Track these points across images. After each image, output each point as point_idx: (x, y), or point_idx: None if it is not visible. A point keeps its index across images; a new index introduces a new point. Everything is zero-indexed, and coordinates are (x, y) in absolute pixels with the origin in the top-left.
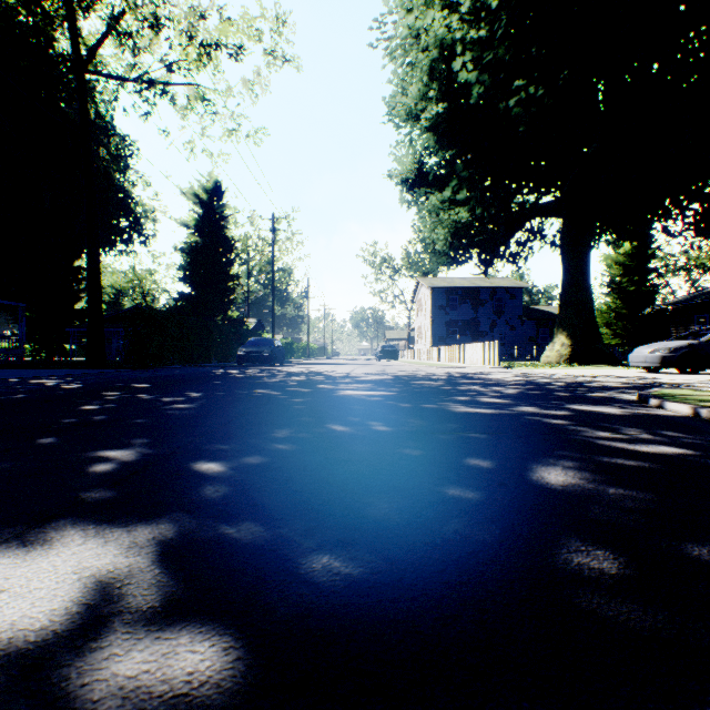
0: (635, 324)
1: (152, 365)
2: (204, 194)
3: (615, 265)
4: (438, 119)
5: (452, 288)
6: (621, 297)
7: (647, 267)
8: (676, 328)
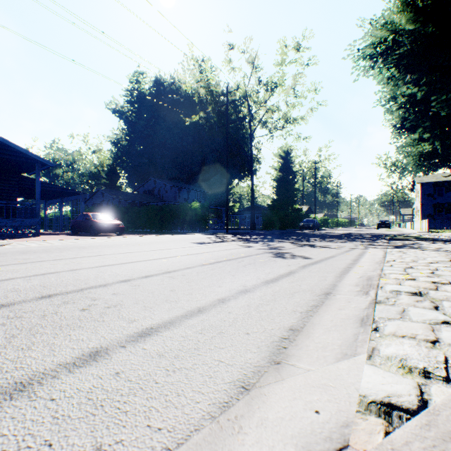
0: None
1: (270, 229)
2: (283, 154)
3: None
4: (403, 103)
5: (438, 182)
6: None
7: None
8: None
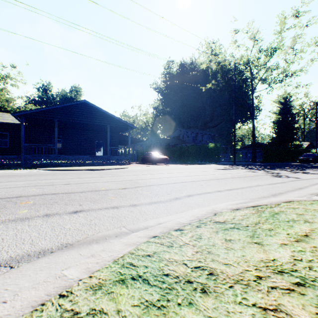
0: None
1: (269, 162)
2: (282, 100)
3: None
4: None
5: None
6: None
7: None
8: None
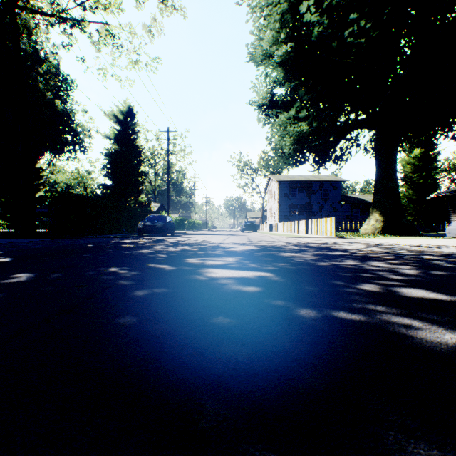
0: (423, 206)
1: (70, 236)
2: (121, 115)
3: (407, 165)
4: (287, 56)
5: (293, 182)
6: (412, 188)
7: (431, 166)
8: (453, 209)
